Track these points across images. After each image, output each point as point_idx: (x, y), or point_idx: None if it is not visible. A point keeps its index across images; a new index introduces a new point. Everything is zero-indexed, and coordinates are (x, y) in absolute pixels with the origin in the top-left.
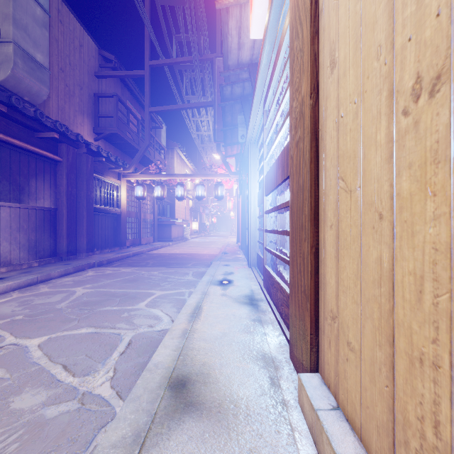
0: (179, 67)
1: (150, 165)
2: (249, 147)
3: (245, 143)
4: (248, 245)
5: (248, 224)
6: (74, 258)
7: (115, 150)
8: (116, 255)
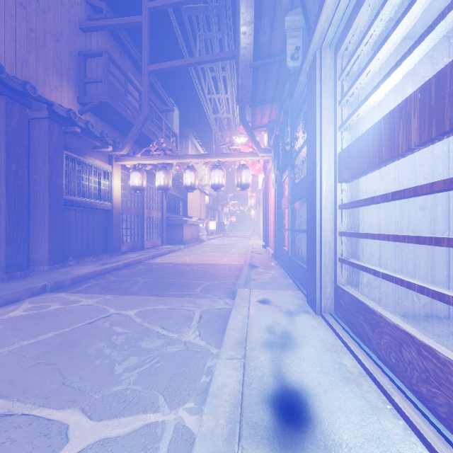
0: (189, 11)
1: (150, 145)
2: (316, 59)
3: (307, 54)
4: (312, 266)
5: (312, 222)
6: (23, 275)
7: (112, 131)
8: (94, 269)
